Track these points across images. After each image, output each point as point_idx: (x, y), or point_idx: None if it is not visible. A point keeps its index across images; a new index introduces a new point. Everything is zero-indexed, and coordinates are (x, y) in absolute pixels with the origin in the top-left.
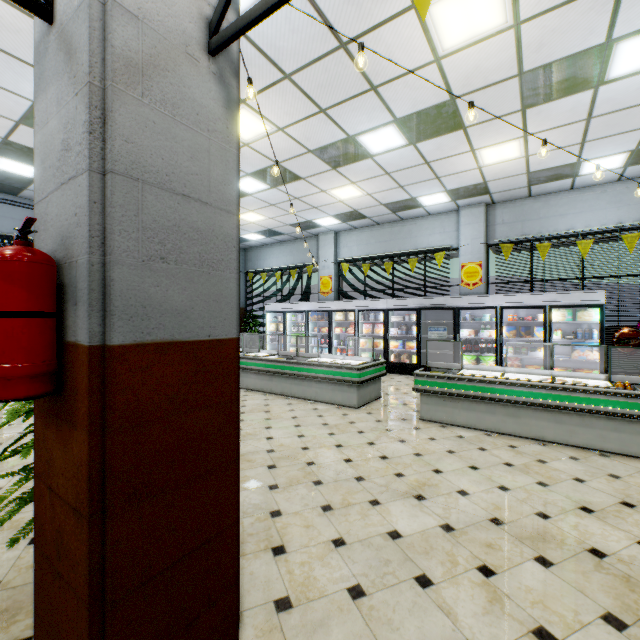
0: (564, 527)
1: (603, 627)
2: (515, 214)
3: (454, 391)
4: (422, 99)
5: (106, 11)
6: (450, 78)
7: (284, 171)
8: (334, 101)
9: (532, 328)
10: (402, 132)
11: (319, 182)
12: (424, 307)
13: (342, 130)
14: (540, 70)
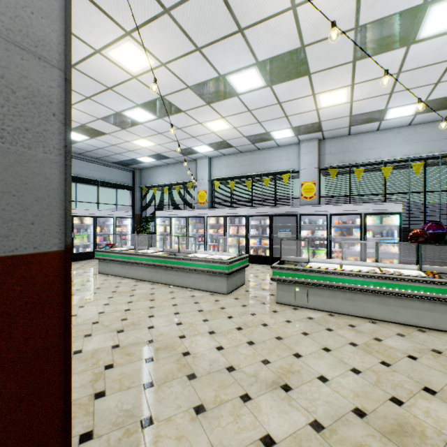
0: (419, 414)
1: None
2: (339, 147)
3: (304, 280)
4: (279, 45)
5: None
6: (302, 26)
7: (168, 104)
8: (208, 40)
9: (351, 229)
10: (262, 74)
11: (196, 115)
12: (275, 214)
13: (214, 69)
14: (371, 25)
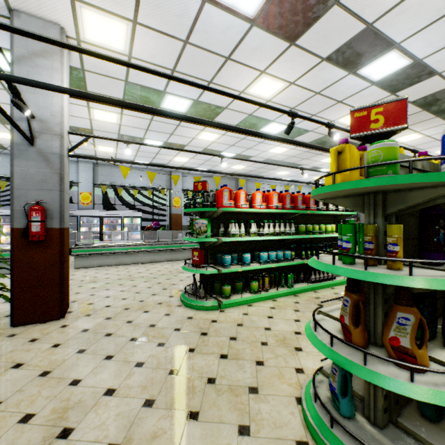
0: (135, 276)
1: (144, 282)
2: (108, 172)
3: (93, 252)
4: (79, 124)
5: (62, 157)
6: (94, 125)
7: None
8: None
9: (116, 226)
10: None
11: None
12: None
13: None
14: (125, 135)
